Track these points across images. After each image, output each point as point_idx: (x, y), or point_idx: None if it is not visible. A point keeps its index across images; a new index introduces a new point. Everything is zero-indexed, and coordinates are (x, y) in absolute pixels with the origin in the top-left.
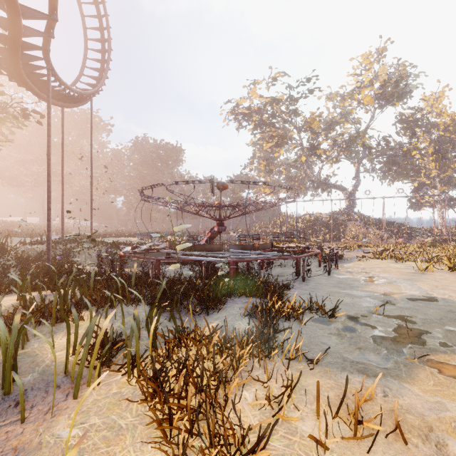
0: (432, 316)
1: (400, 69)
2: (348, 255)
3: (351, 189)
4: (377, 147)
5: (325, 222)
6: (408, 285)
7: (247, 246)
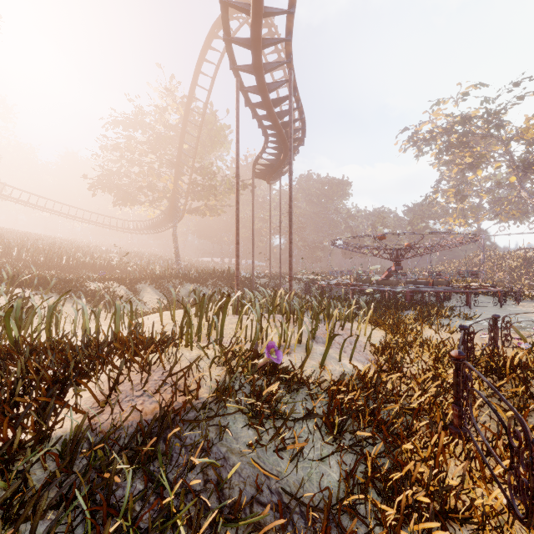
0: None
1: None
2: None
3: None
4: None
5: None
6: None
7: (422, 282)
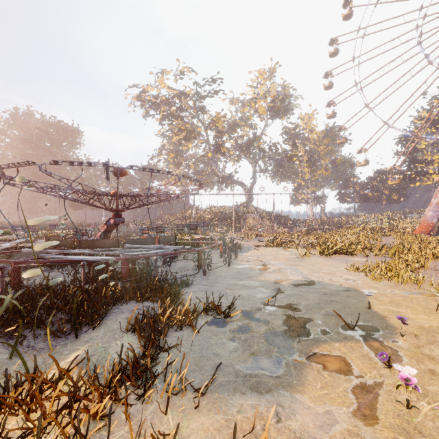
0: (312, 301)
1: (285, 89)
2: (246, 244)
3: (250, 186)
4: (269, 151)
5: (229, 214)
6: (293, 270)
7: (147, 239)
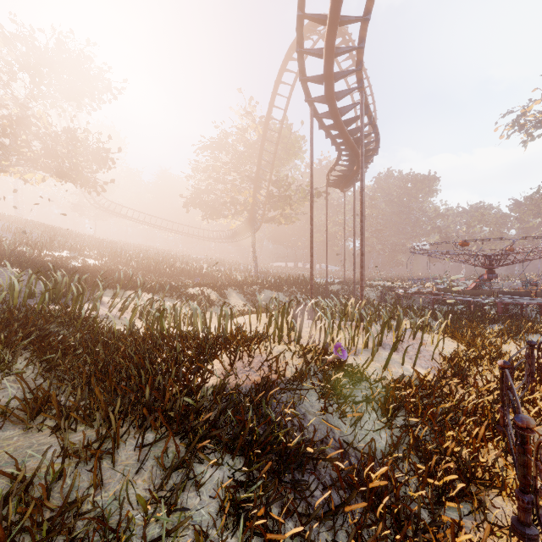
0: None
1: None
2: None
3: None
4: None
5: None
6: None
7: (521, 293)
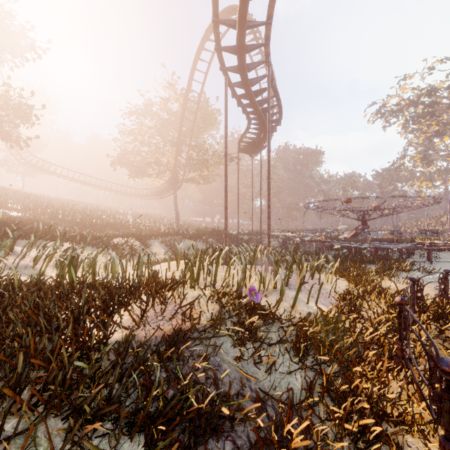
0: None
1: None
2: None
3: None
4: None
5: None
6: None
7: (386, 240)
